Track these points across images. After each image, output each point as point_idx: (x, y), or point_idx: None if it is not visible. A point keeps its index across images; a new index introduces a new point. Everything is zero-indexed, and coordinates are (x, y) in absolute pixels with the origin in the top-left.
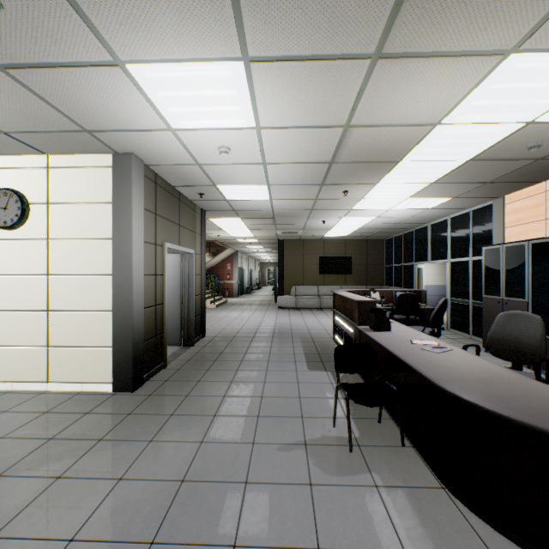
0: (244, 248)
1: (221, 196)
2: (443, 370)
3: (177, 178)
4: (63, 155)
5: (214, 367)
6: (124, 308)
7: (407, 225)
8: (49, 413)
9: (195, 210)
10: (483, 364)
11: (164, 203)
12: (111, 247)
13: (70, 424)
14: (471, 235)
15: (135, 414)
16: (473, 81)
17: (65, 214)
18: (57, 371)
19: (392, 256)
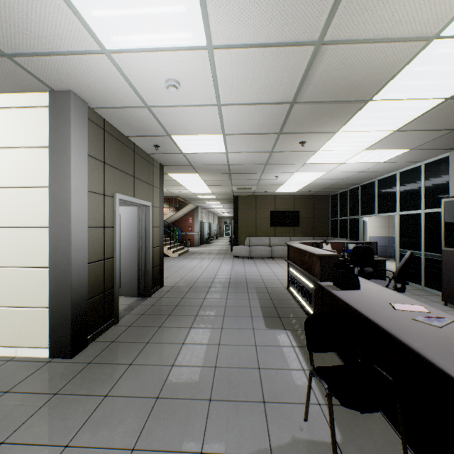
0: (204, 203)
1: (177, 148)
2: None
3: (129, 126)
4: None
5: (167, 324)
6: (62, 264)
7: (354, 180)
8: None
9: (152, 164)
10: None
11: (115, 152)
12: (47, 196)
13: None
14: (423, 188)
15: (62, 395)
16: None
17: None
18: None
19: (337, 210)
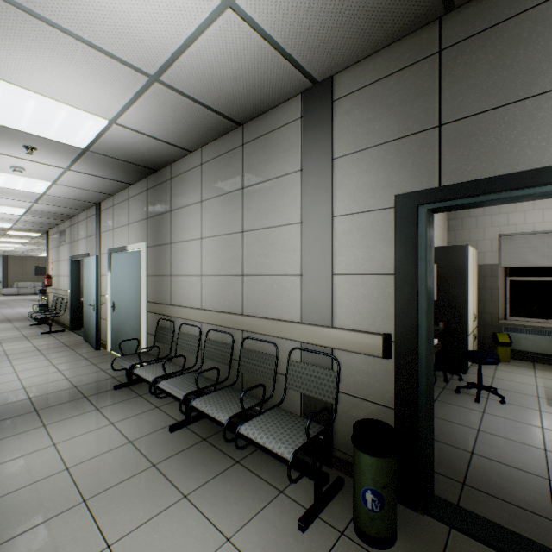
0: None
1: None
2: None
3: None
4: None
5: None
6: None
7: None
8: None
9: None
10: None
11: None
12: None
13: None
14: None
15: None
16: None
17: None
18: None
19: None
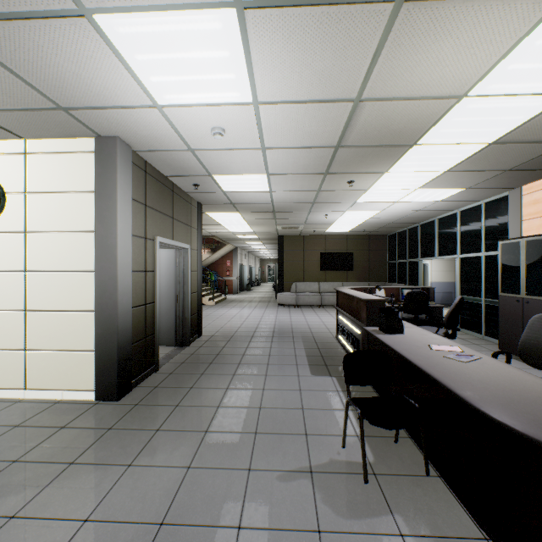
0: (244, 244)
1: (218, 187)
2: (479, 386)
3: (170, 167)
4: (42, 139)
5: (209, 371)
6: (108, 308)
7: (412, 219)
8: (20, 427)
9: (190, 203)
10: (524, 378)
11: (155, 194)
12: (93, 240)
13: (41, 441)
14: (483, 229)
15: (117, 429)
16: (517, 34)
17: (44, 204)
18: (35, 376)
19: (395, 252)
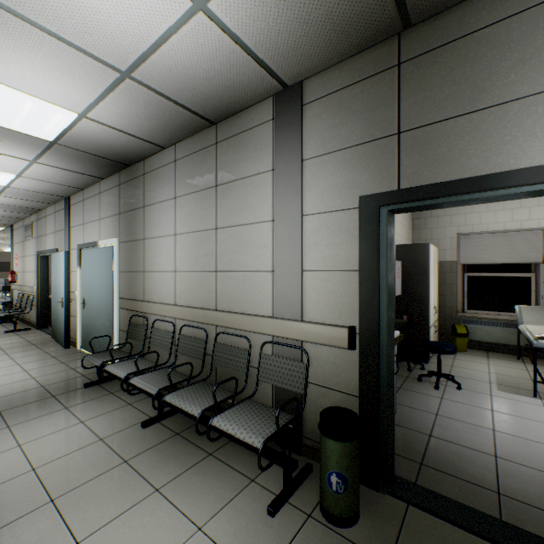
0: None
1: None
2: None
3: None
4: None
5: None
6: None
7: None
8: None
9: None
10: None
11: None
12: None
13: None
14: None
15: None
16: None
17: None
18: None
19: None
